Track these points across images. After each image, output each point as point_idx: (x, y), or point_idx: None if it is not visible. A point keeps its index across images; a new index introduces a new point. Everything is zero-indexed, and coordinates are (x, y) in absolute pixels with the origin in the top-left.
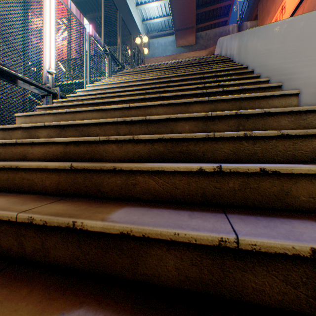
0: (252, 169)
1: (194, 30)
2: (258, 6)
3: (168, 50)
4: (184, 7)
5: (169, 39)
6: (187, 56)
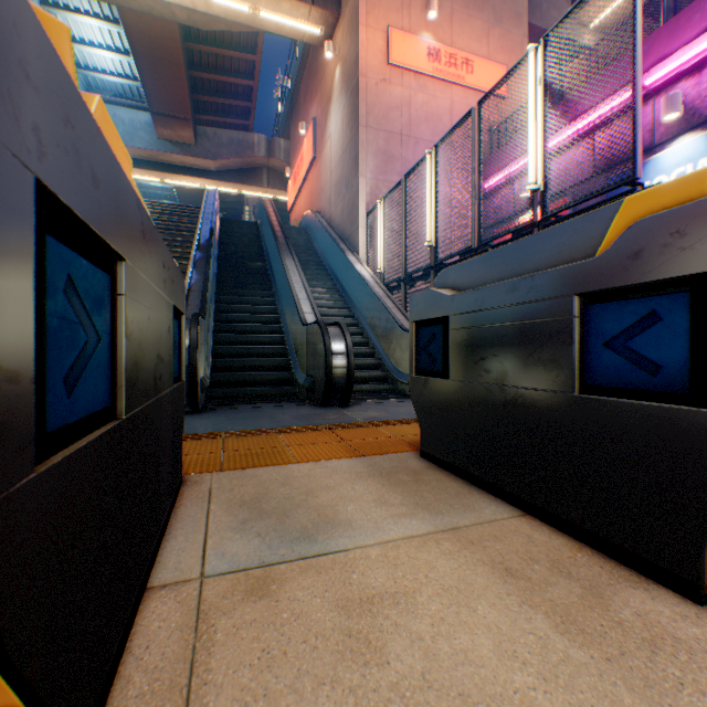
0: None
1: (191, 125)
2: (291, 128)
3: (139, 137)
4: (168, 88)
5: (143, 117)
6: (182, 160)
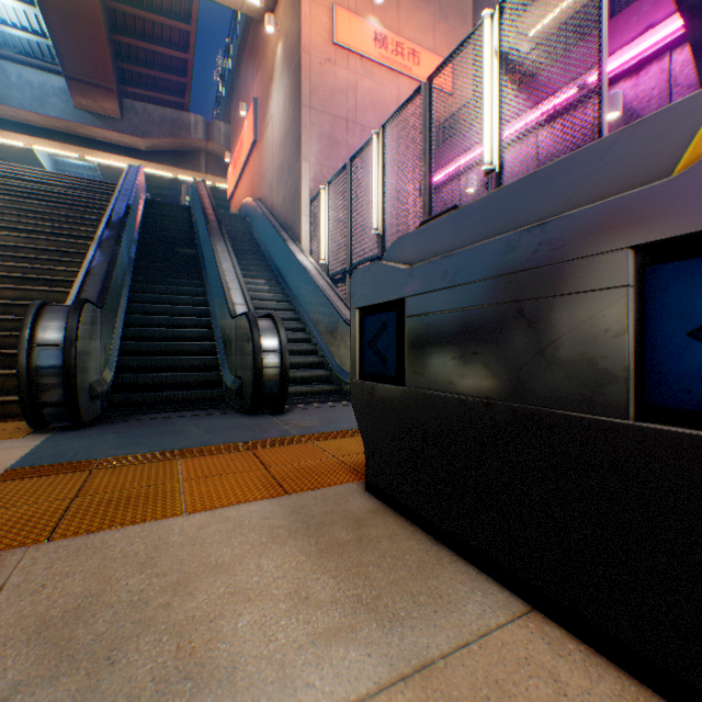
0: (8, 334)
1: (116, 96)
2: (232, 111)
3: (52, 104)
4: (86, 50)
5: (56, 81)
6: (106, 135)
